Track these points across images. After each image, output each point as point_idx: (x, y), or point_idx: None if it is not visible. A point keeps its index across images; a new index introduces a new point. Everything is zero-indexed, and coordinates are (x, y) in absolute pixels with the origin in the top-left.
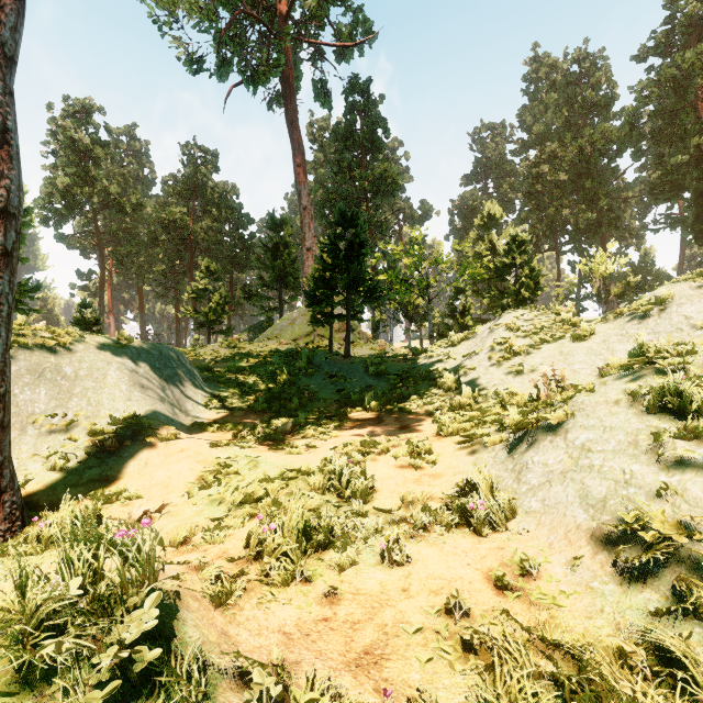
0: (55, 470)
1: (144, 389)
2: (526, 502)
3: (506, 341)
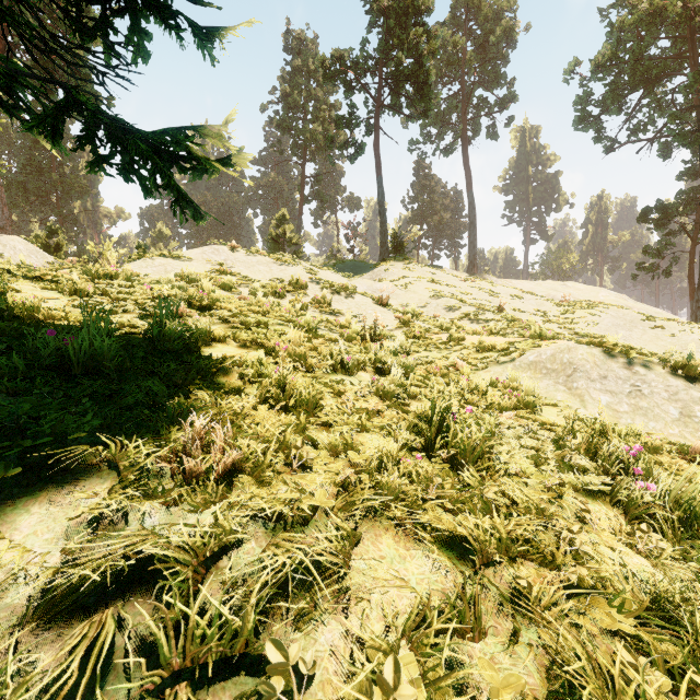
0: None
1: None
2: None
3: None
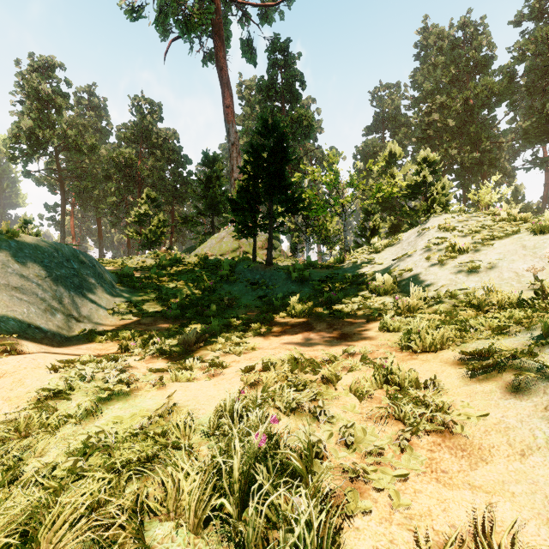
0: None
1: (8, 287)
2: None
3: (445, 240)
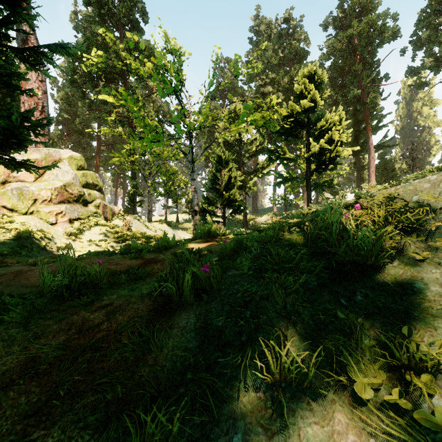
0: None
1: None
2: None
3: None
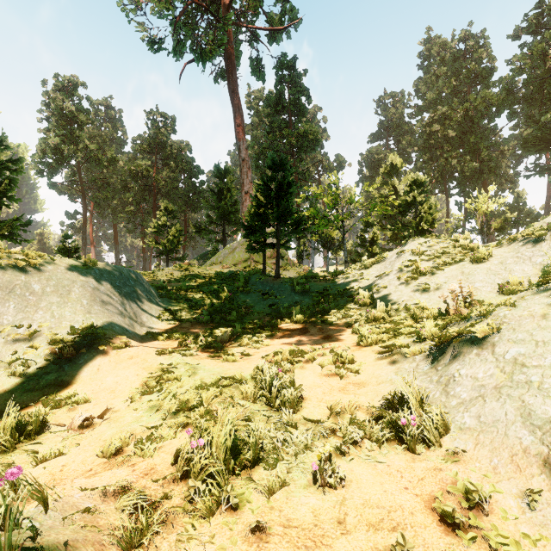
0: (15, 376)
1: (104, 303)
2: (459, 417)
3: (413, 263)
